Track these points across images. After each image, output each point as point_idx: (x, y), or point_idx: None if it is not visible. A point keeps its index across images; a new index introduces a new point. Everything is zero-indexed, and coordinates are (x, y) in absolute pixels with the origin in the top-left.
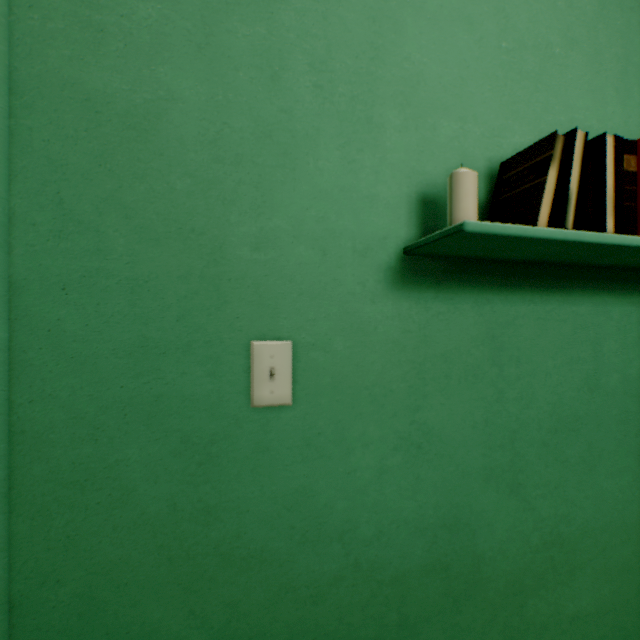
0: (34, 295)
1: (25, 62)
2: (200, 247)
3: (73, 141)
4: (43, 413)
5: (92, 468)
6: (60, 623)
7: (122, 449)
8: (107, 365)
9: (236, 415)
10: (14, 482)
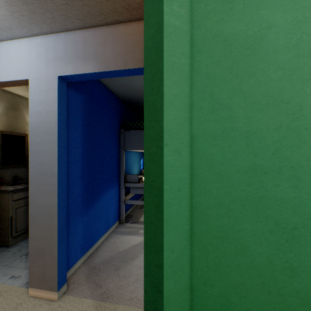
0: (200, 142)
1: (197, 30)
2: (286, 110)
3: (217, 63)
4: (204, 200)
5: (226, 231)
6: (212, 306)
7: (241, 223)
8: (234, 178)
9: (310, 213)
10: (192, 231)
